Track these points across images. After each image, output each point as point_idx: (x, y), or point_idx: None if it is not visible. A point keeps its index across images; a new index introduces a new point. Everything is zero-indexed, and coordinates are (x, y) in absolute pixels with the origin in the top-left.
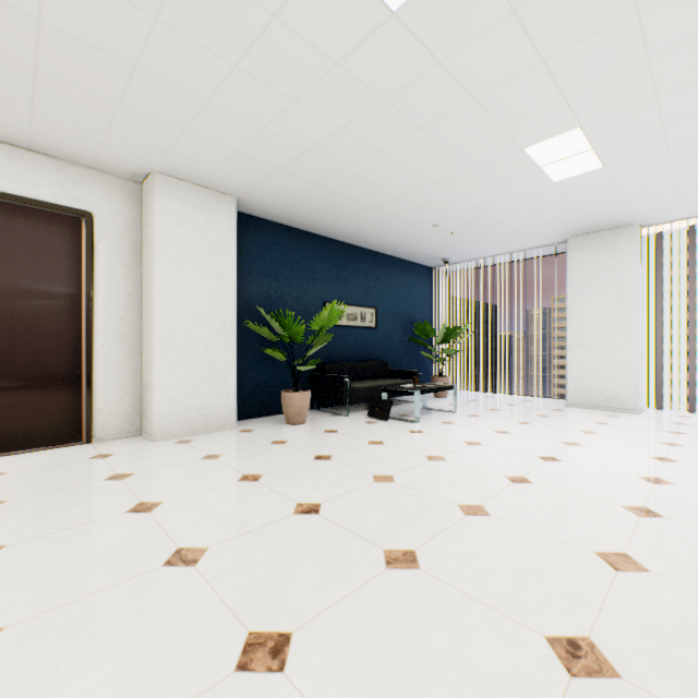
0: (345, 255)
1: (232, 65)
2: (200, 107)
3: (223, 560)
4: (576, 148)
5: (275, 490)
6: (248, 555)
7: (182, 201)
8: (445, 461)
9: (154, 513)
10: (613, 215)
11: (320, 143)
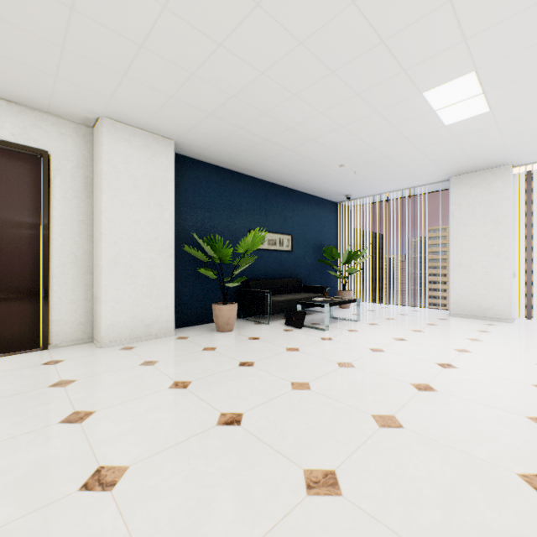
0: (266, 191)
1: (161, 6)
2: (135, 51)
3: (141, 482)
4: (468, 92)
5: (201, 398)
6: (167, 476)
7: (127, 142)
8: (354, 368)
9: (85, 423)
10: (491, 156)
11: (244, 88)
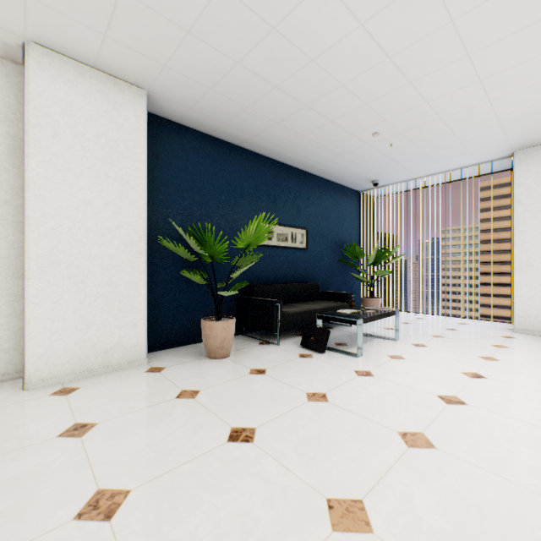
0: (275, 173)
1: None
2: None
3: None
4: None
5: None
6: None
7: (71, 84)
8: (436, 451)
9: None
10: None
11: None
